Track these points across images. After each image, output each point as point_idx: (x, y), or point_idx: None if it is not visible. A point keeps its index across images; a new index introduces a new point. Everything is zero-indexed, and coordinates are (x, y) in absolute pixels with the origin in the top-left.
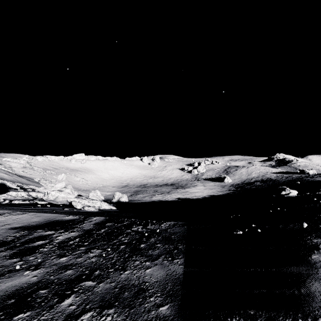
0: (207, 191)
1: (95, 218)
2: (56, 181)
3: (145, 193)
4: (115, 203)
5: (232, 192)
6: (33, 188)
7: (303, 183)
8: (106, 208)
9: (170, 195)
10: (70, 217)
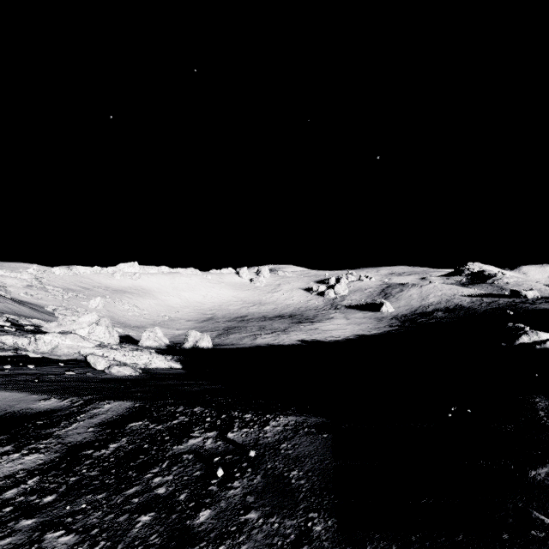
0: (352, 327)
1: (107, 406)
2: (85, 311)
3: (243, 332)
4: (188, 351)
5: (395, 330)
6: (39, 325)
7: (518, 313)
8: (161, 367)
9: (288, 335)
10: (49, 404)
